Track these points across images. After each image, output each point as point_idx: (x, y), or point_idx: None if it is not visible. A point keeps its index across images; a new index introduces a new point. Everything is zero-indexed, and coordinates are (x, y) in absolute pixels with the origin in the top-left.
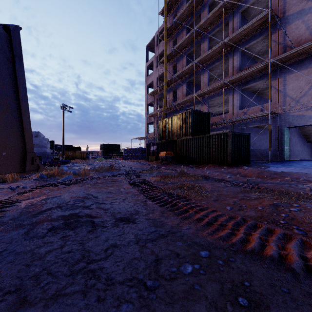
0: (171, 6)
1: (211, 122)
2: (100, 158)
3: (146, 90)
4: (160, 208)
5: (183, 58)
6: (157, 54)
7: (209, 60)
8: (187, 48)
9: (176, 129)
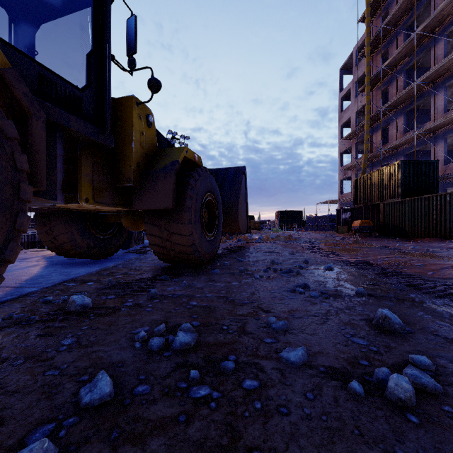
0: (378, 4)
1: (451, 171)
2: (276, 229)
3: (339, 133)
4: (314, 254)
5: (399, 77)
6: (356, 78)
7: (445, 72)
8: (406, 61)
9: (378, 189)
